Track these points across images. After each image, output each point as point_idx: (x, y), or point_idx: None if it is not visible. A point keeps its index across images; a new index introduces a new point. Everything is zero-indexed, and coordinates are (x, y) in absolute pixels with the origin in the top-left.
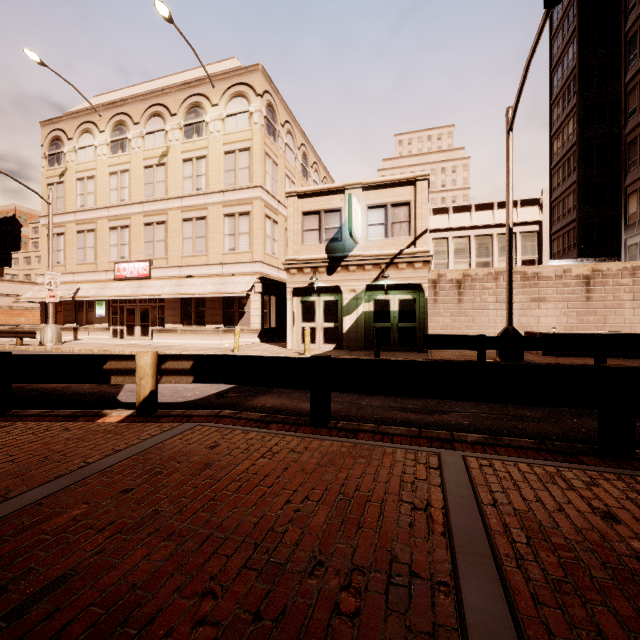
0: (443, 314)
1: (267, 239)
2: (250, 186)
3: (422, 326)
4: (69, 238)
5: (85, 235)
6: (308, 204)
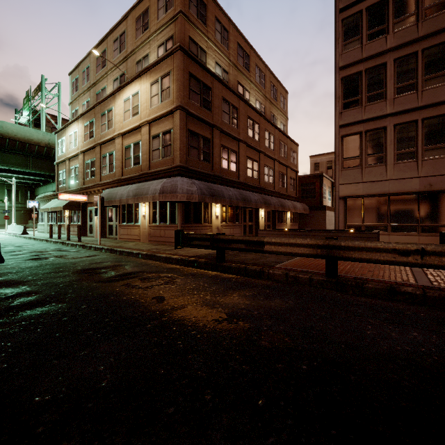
0: None
1: None
2: None
3: None
4: None
5: None
6: None
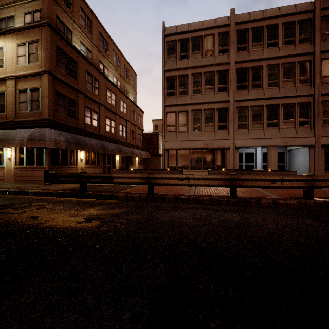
0: None
1: None
2: None
3: None
4: None
5: None
6: None
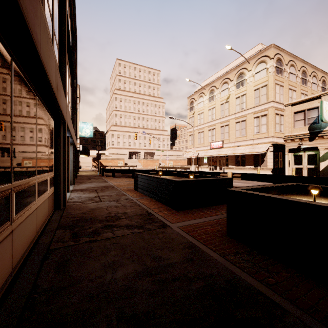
0: None
1: (276, 125)
2: (267, 102)
3: None
4: (195, 135)
5: (200, 134)
6: (297, 108)
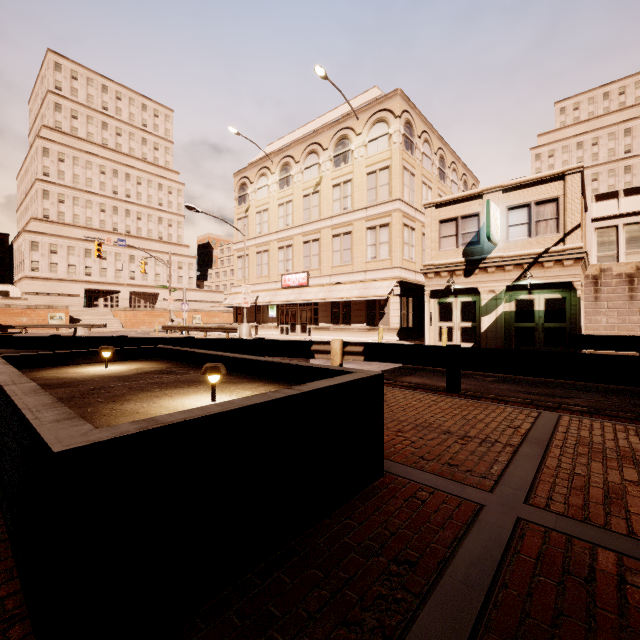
0: (607, 313)
1: (405, 246)
2: (389, 200)
3: (574, 326)
4: (251, 258)
5: (262, 255)
6: (445, 212)
